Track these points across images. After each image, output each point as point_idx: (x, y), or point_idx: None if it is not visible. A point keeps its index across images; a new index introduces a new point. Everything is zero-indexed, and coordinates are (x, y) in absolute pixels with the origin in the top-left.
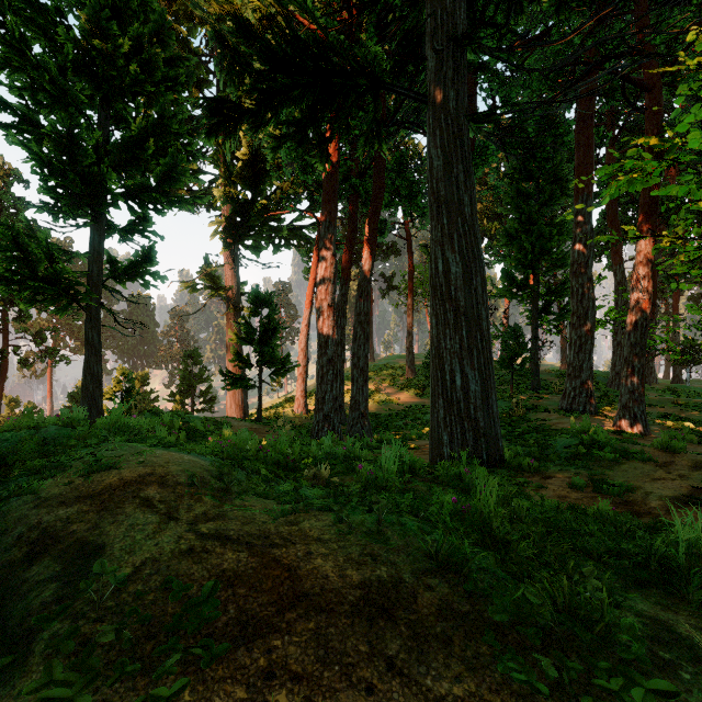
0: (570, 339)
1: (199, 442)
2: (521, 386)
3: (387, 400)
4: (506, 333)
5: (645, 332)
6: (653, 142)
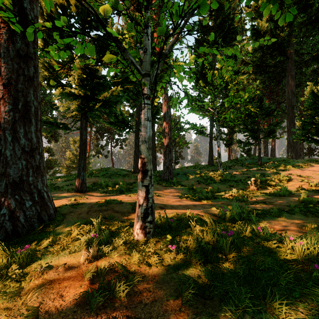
0: None
1: None
2: None
3: None
4: None
5: None
6: None
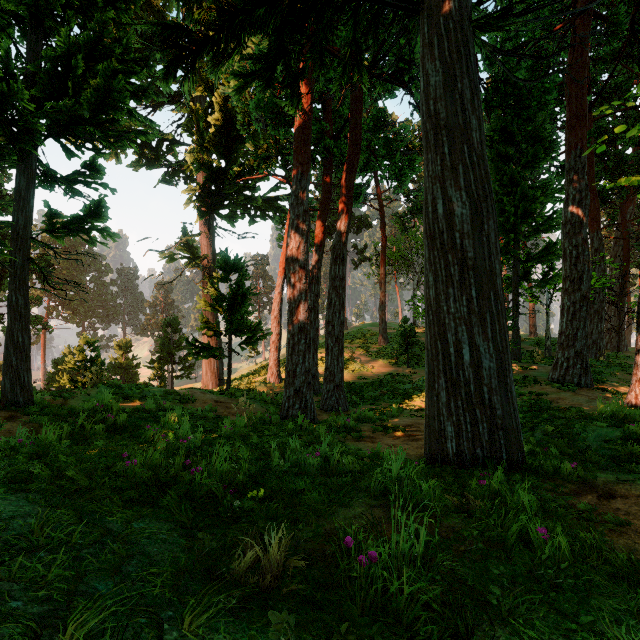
0: (562, 305)
1: (142, 427)
2: None
3: (361, 369)
4: None
5: None
6: None
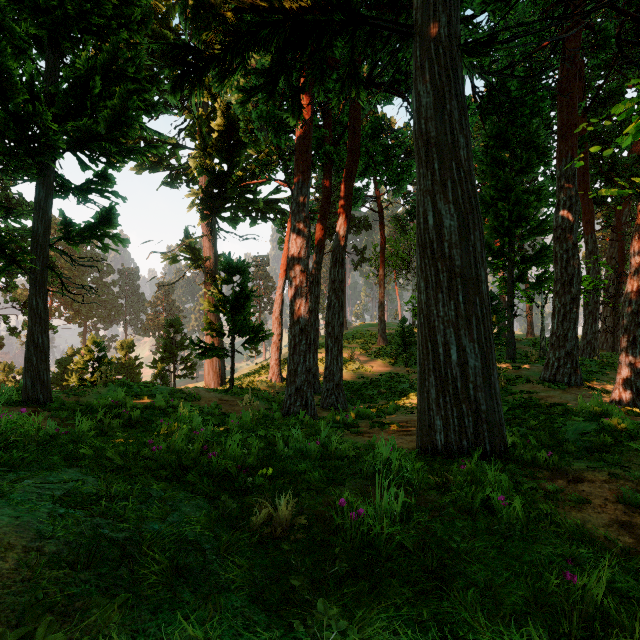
0: (554, 307)
1: (154, 422)
2: None
3: (361, 368)
4: None
5: None
6: None
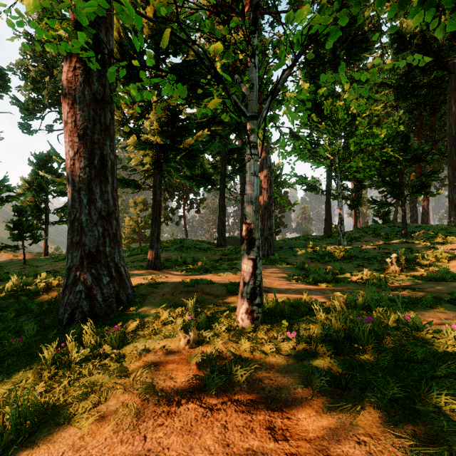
0: None
1: None
2: None
3: None
4: None
5: None
6: None
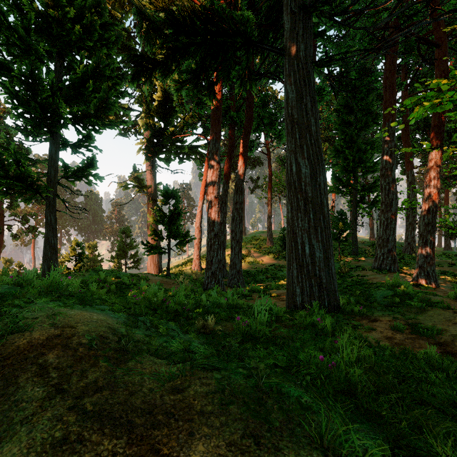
0: (380, 220)
1: (124, 292)
2: (344, 252)
3: (254, 261)
4: (335, 217)
5: (435, 215)
6: (443, 81)
